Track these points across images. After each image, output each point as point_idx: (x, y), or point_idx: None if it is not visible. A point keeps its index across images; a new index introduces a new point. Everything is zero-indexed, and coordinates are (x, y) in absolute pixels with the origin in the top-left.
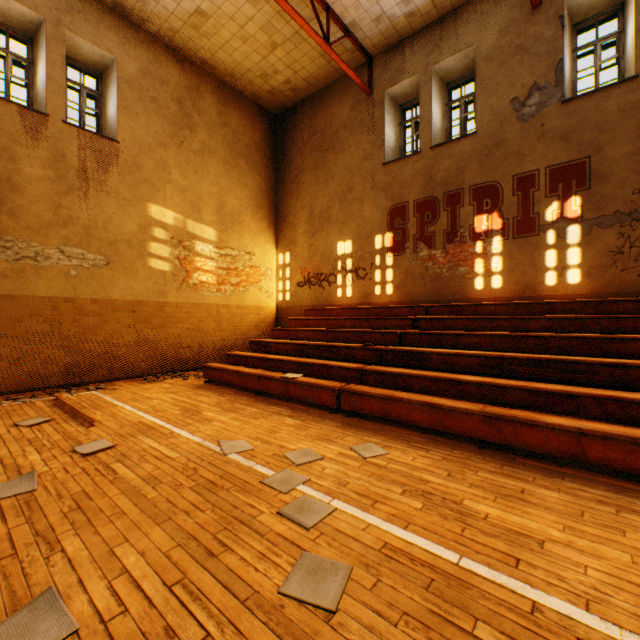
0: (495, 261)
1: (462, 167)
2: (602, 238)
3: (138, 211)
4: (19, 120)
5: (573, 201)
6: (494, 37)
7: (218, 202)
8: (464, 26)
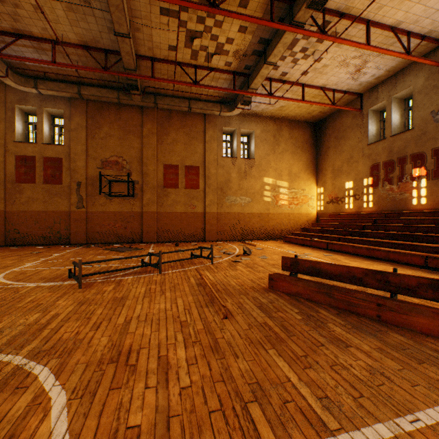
0: (422, 191)
1: (406, 145)
2: None
3: (260, 181)
4: (231, 162)
5: None
6: (422, 81)
7: (288, 170)
8: (407, 77)
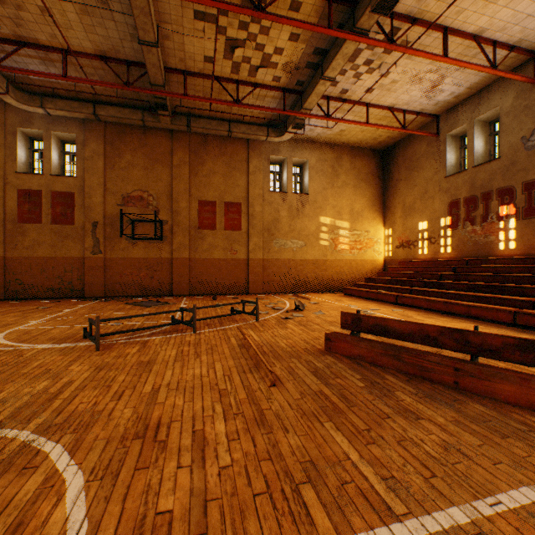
0: (511, 233)
1: (491, 178)
2: None
3: (315, 221)
4: (280, 197)
5: None
6: (510, 101)
7: (350, 208)
8: (492, 95)
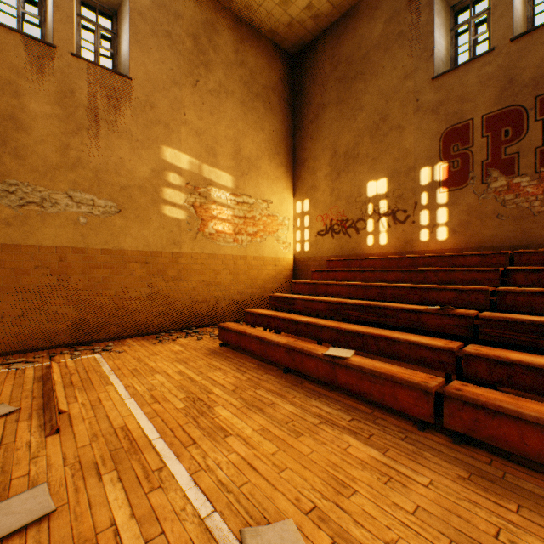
0: None
1: None
2: None
3: (151, 154)
4: (23, 51)
5: None
6: None
7: (234, 146)
8: None
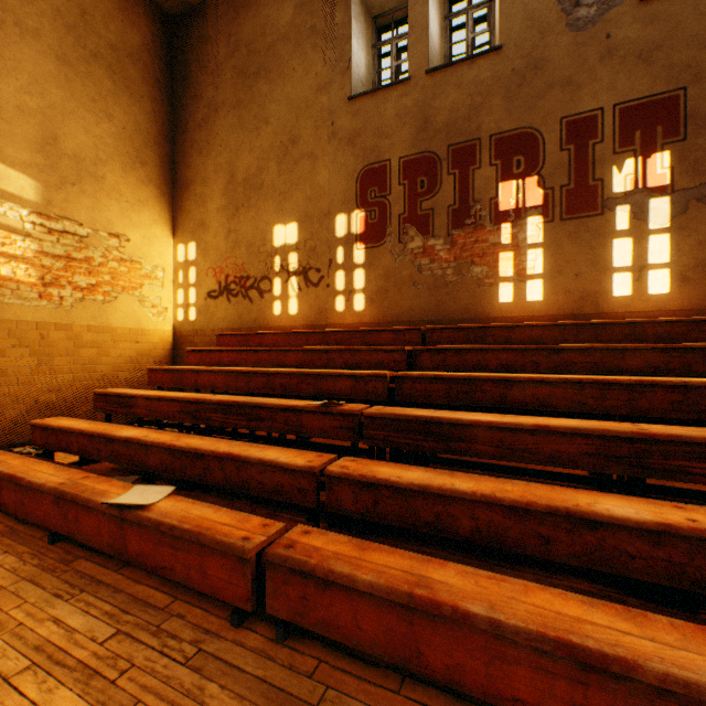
0: (532, 257)
1: (478, 104)
2: (705, 220)
3: None
4: None
5: (659, 160)
6: None
7: (43, 129)
8: None
